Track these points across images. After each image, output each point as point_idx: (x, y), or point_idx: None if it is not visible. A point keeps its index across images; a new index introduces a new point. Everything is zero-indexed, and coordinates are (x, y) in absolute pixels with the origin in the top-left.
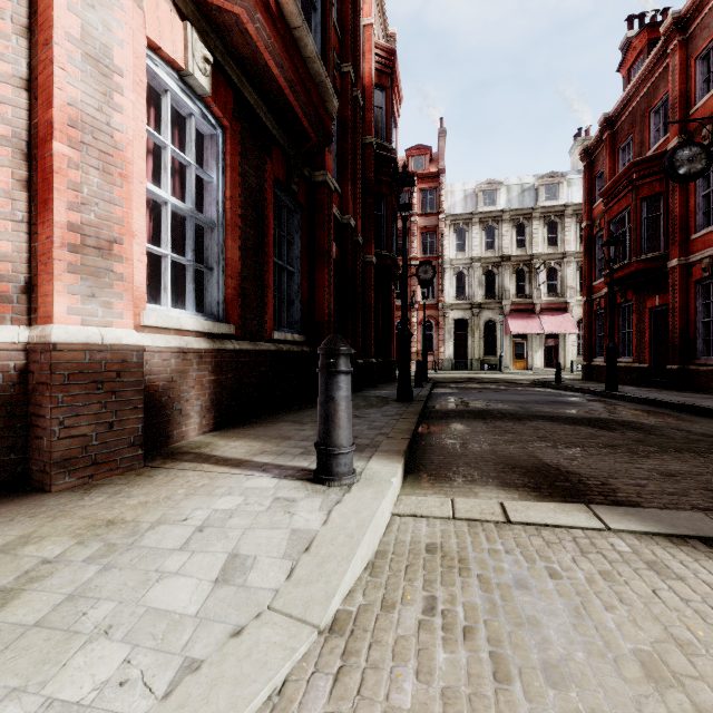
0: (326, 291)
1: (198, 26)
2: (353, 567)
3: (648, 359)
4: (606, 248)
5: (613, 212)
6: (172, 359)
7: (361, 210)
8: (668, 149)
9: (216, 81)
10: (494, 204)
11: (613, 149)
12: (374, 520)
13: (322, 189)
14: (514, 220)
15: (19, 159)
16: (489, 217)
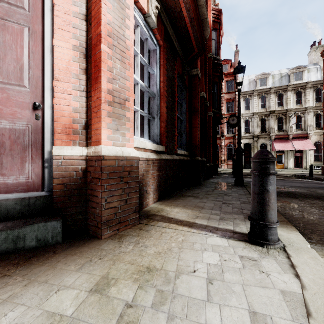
0: (197, 129)
1: None
2: None
3: None
4: None
5: None
6: (143, 164)
7: None
8: None
9: (158, 21)
10: (265, 85)
11: None
12: None
13: (195, 78)
14: (276, 92)
15: (82, 58)
16: (263, 92)
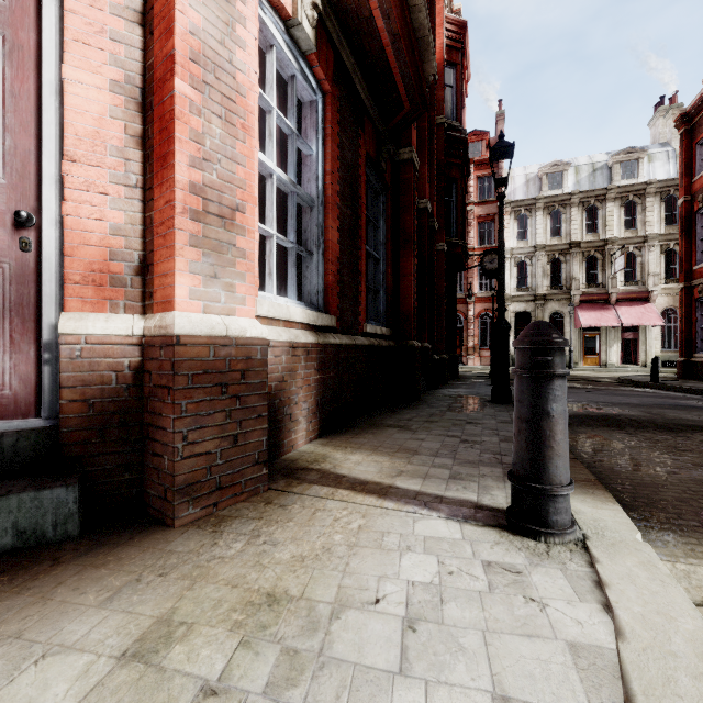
0: (412, 280)
1: None
2: None
3: None
4: None
5: None
6: (282, 355)
7: None
8: None
9: (319, 37)
10: (560, 187)
11: None
12: None
13: (407, 168)
14: (584, 202)
15: (133, 110)
16: (555, 201)
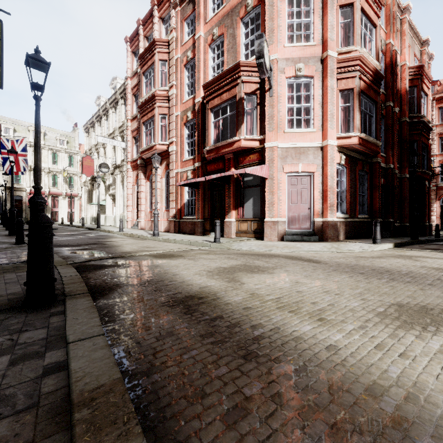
0: (377, 199)
1: (342, 151)
2: (377, 248)
3: None
4: None
5: None
6: (338, 223)
7: (399, 153)
8: None
9: (345, 159)
10: None
11: None
12: (382, 245)
13: (375, 164)
14: None
15: (321, 194)
16: None
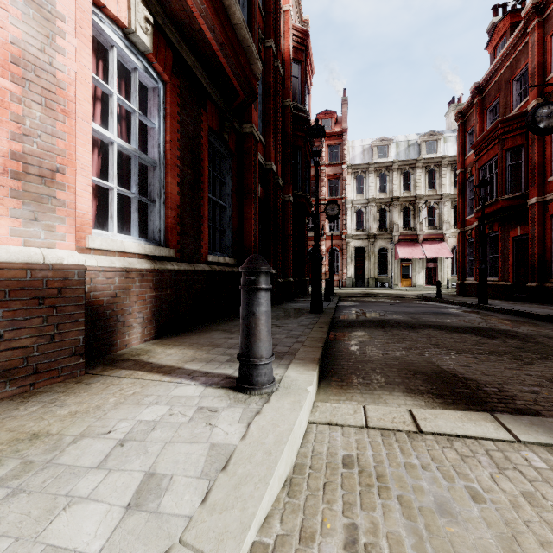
0: (253, 222)
1: None
2: (271, 489)
3: (511, 278)
4: (477, 190)
5: (482, 160)
6: (115, 277)
7: (281, 158)
8: (528, 109)
9: (157, 41)
10: (385, 156)
11: (482, 111)
12: (292, 435)
13: (249, 139)
14: (401, 168)
15: None
16: (382, 167)
